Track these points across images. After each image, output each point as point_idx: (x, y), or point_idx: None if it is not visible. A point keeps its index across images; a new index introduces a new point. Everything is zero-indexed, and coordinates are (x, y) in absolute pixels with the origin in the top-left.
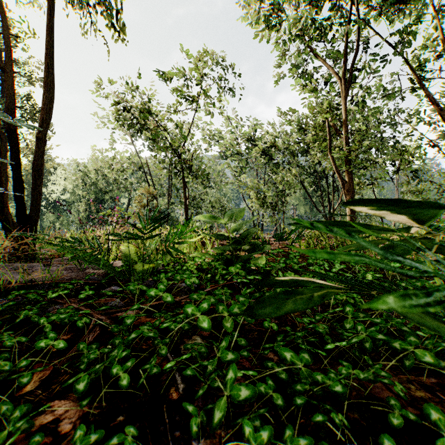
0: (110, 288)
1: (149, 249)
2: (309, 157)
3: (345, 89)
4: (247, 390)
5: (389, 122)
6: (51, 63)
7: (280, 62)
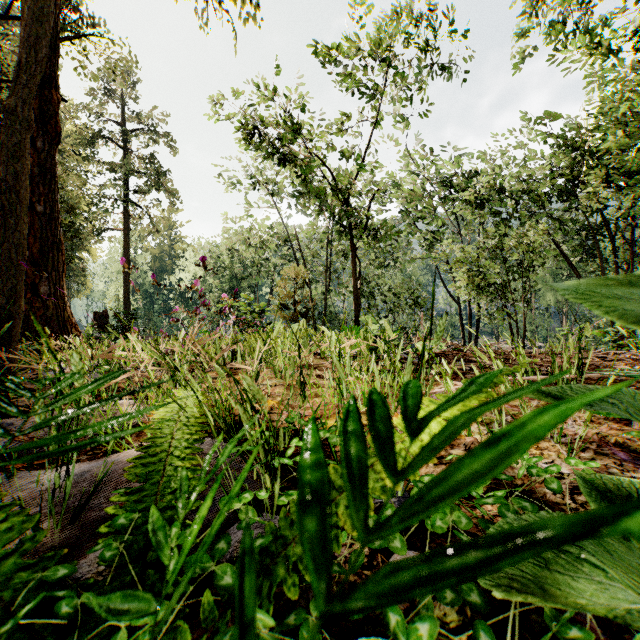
0: None
1: (166, 541)
2: (573, 202)
3: None
4: None
5: None
6: None
7: (523, 29)
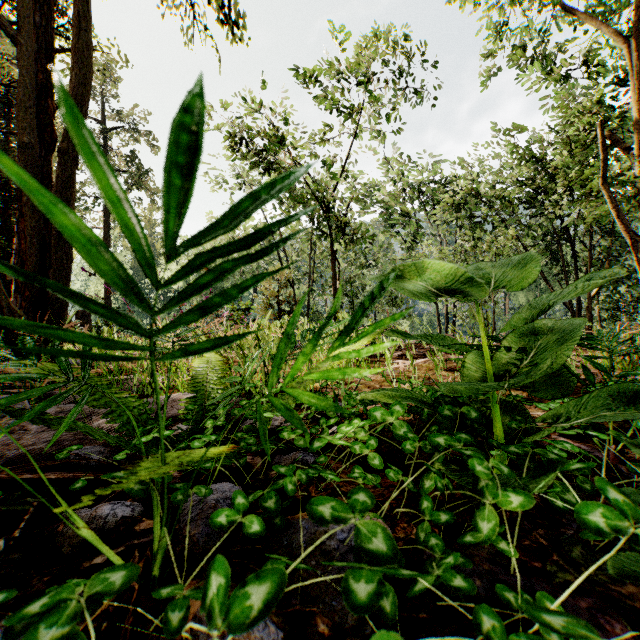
0: (92, 511)
1: (235, 377)
2: (539, 209)
3: (638, 59)
4: None
5: None
6: (85, 10)
7: (491, 49)
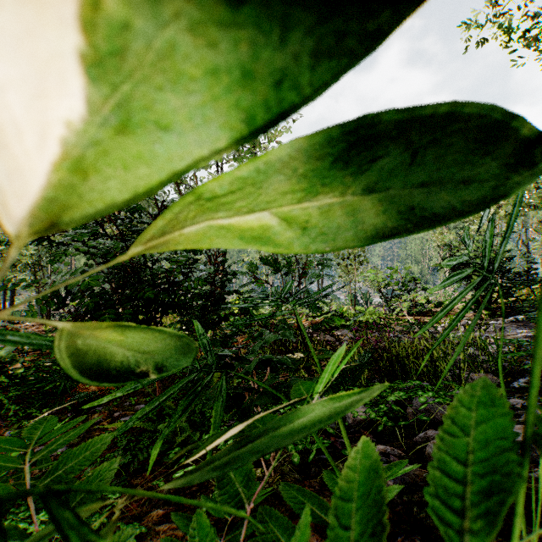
0: None
1: None
2: None
3: None
4: (19, 407)
5: (174, 187)
6: None
7: None
